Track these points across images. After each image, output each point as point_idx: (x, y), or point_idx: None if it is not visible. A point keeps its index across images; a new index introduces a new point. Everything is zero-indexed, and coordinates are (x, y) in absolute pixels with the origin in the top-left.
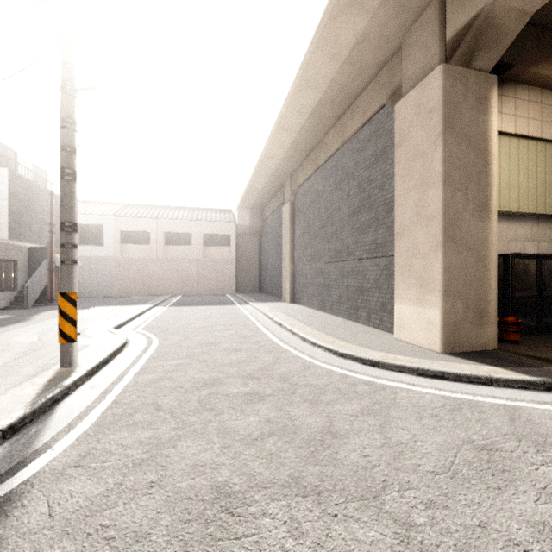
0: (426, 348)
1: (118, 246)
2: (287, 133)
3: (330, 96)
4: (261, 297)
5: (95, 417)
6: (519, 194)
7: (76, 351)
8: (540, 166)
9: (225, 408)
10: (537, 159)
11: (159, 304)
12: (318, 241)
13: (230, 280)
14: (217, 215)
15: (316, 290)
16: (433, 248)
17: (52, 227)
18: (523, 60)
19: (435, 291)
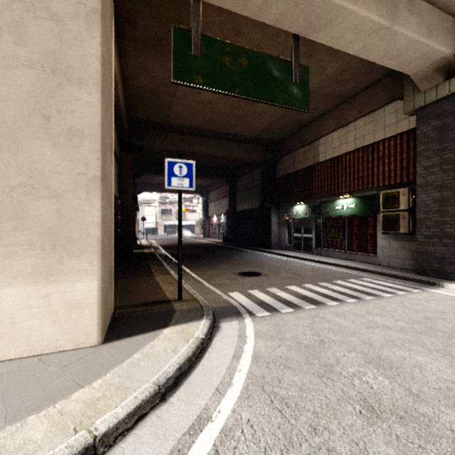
0: (67, 348)
1: None
2: None
3: None
4: None
5: None
6: None
7: None
8: None
9: None
10: None
11: None
12: None
13: None
14: None
15: None
16: (84, 185)
17: None
18: None
19: (88, 251)
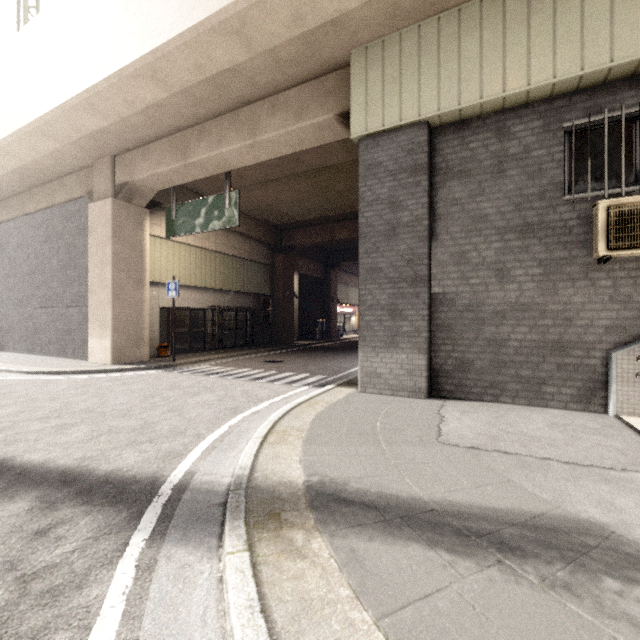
0: (104, 364)
1: None
2: None
3: (36, 167)
4: None
5: None
6: (174, 273)
7: None
8: (188, 259)
9: None
10: (186, 254)
11: None
12: (27, 285)
13: None
14: None
15: (24, 334)
16: (107, 304)
17: None
18: (170, 202)
19: (108, 329)
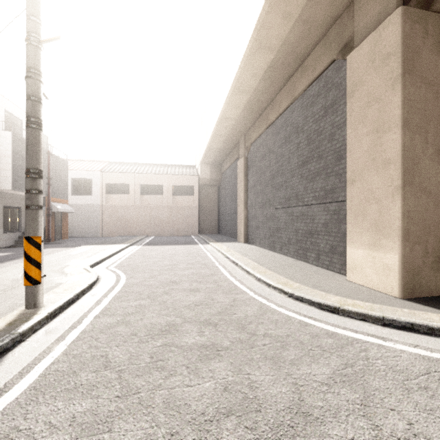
0: (382, 291)
1: (104, 195)
2: (242, 95)
3: (282, 57)
4: (220, 238)
5: (36, 375)
6: None
7: (41, 292)
8: None
9: (178, 366)
10: None
11: (135, 243)
12: (269, 189)
13: (194, 223)
14: (184, 170)
15: (267, 232)
16: (390, 193)
17: (49, 180)
18: None
19: (392, 235)
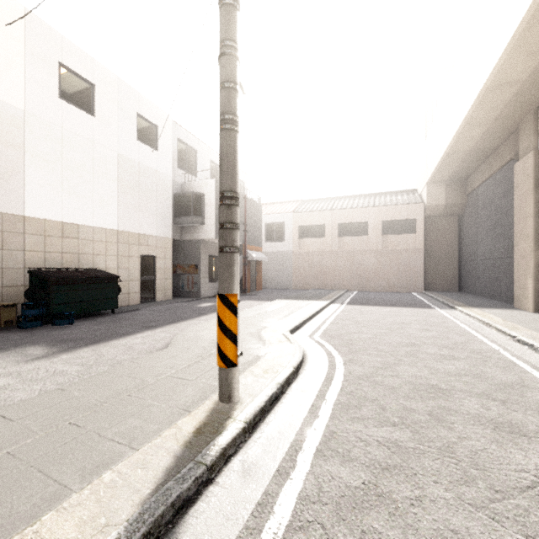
0: None
1: (296, 241)
2: None
3: None
4: (469, 299)
5: None
6: None
7: (236, 379)
8: None
9: None
10: None
11: (335, 300)
12: None
13: (416, 275)
14: (398, 197)
15: None
16: None
17: (245, 226)
18: None
19: None
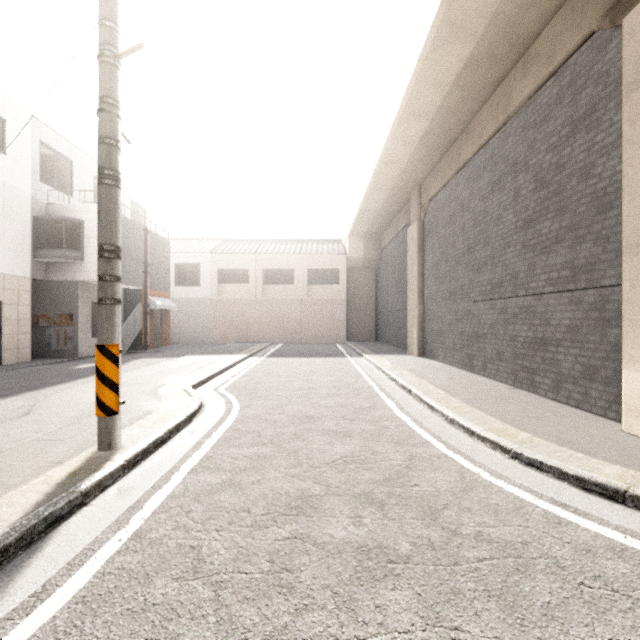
0: None
1: (215, 286)
2: (417, 120)
3: (488, 45)
4: (378, 348)
5: (90, 572)
6: None
7: (118, 427)
8: None
9: (318, 588)
10: None
11: (256, 353)
12: (462, 270)
13: (340, 325)
14: (324, 246)
15: (457, 340)
16: None
17: (146, 266)
18: None
19: None
